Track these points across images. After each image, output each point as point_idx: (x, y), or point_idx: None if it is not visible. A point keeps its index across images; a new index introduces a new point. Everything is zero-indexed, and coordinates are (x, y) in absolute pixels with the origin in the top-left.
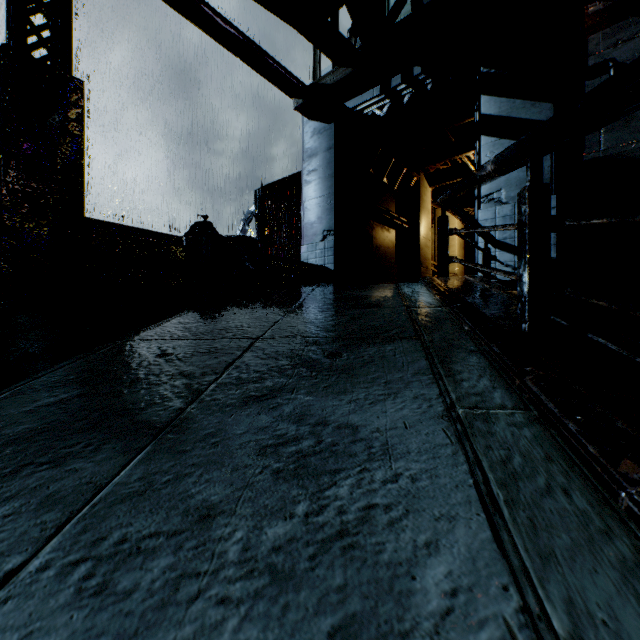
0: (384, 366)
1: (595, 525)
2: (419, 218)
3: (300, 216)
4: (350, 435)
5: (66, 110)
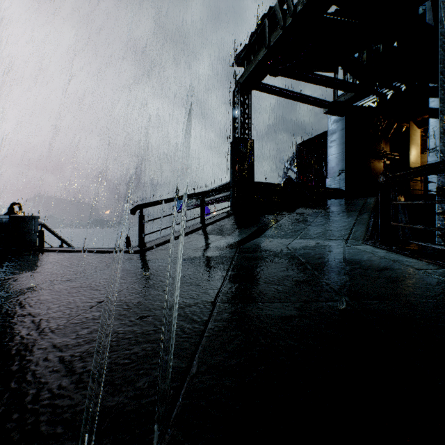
0: (349, 215)
1: (365, 223)
2: (408, 151)
3: (324, 157)
4: (340, 221)
5: (250, 150)
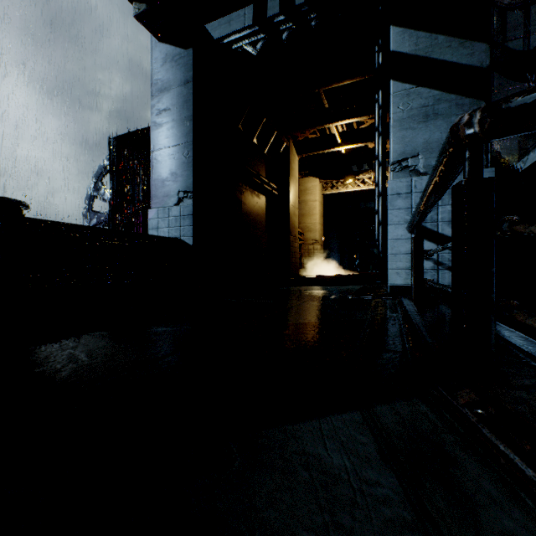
0: None
1: None
2: (289, 185)
3: None
4: None
5: None
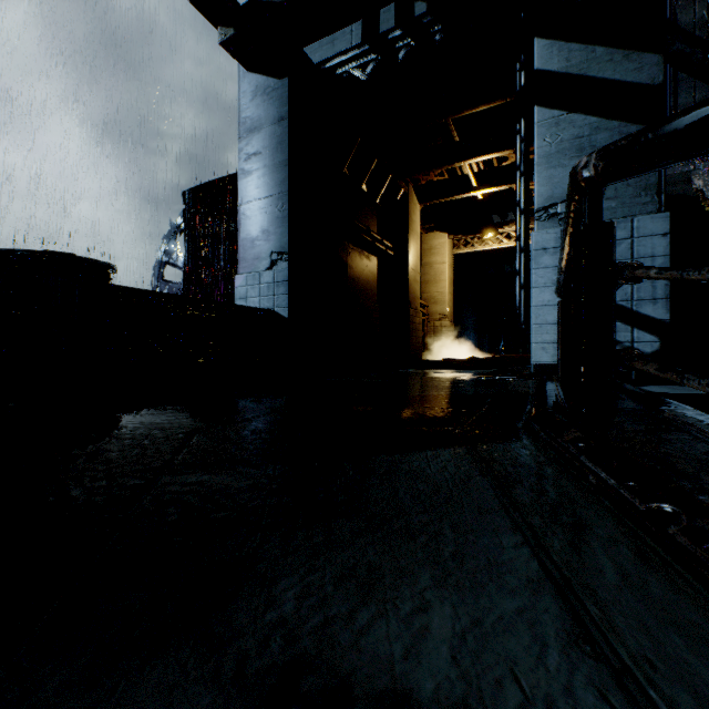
0: None
1: None
2: (407, 243)
3: None
4: None
5: None
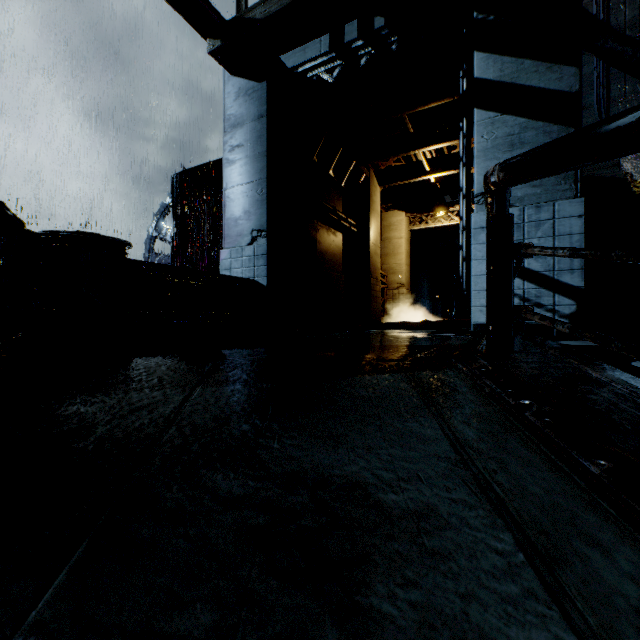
0: None
1: None
2: (369, 221)
3: None
4: None
5: None
